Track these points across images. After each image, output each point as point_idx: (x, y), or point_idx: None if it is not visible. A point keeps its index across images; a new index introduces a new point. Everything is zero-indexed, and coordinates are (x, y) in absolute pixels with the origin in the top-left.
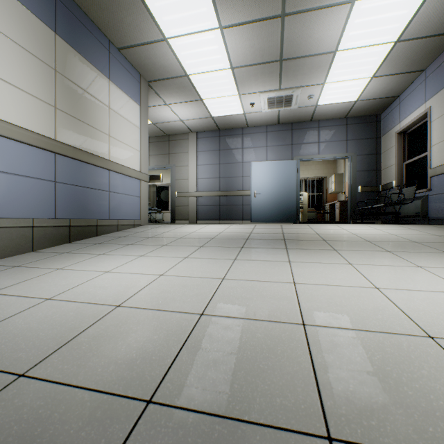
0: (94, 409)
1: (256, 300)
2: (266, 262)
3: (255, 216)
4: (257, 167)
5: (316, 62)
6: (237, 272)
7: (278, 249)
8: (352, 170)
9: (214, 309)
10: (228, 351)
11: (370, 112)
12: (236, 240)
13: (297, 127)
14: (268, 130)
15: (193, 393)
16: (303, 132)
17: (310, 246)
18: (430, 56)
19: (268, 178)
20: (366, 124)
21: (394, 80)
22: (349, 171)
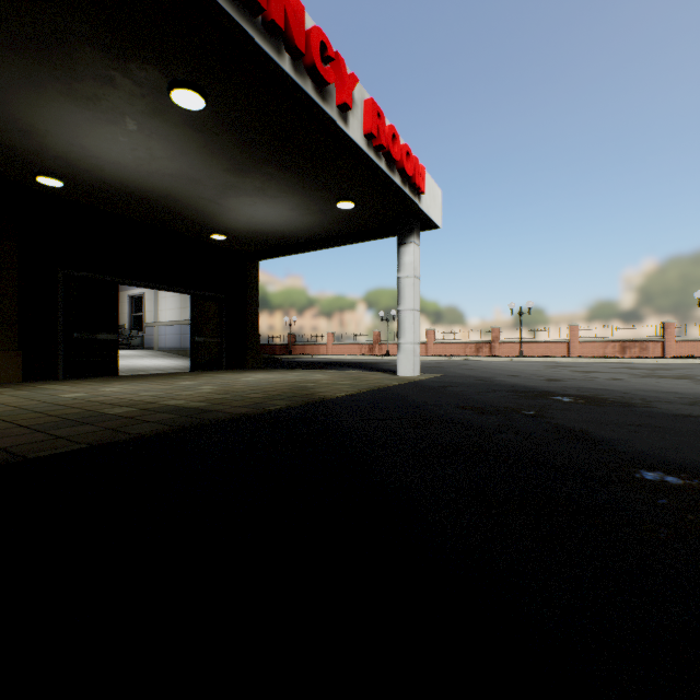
0: None
1: None
2: None
3: None
4: None
5: None
6: None
7: None
8: None
9: None
10: None
11: None
12: None
13: None
14: None
15: None
16: None
17: None
18: None
19: None
20: None
21: None
22: None
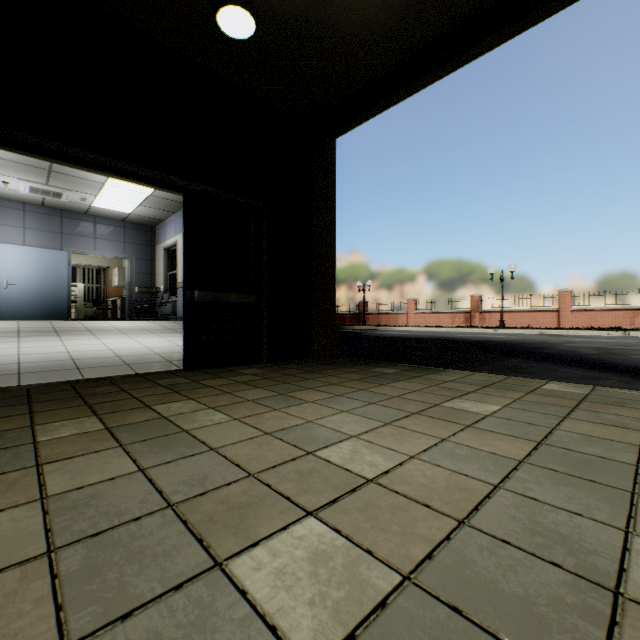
0: (2, 365)
1: (46, 350)
2: (46, 341)
3: (7, 311)
4: (9, 251)
5: (88, 183)
6: (27, 345)
7: (53, 336)
8: (130, 271)
9: (25, 353)
10: (40, 357)
11: (146, 223)
12: (9, 333)
13: (70, 217)
14: (27, 208)
15: (34, 361)
16: (77, 223)
17: (78, 334)
18: (176, 208)
19: (29, 267)
20: (144, 232)
21: (158, 211)
22: (128, 271)
